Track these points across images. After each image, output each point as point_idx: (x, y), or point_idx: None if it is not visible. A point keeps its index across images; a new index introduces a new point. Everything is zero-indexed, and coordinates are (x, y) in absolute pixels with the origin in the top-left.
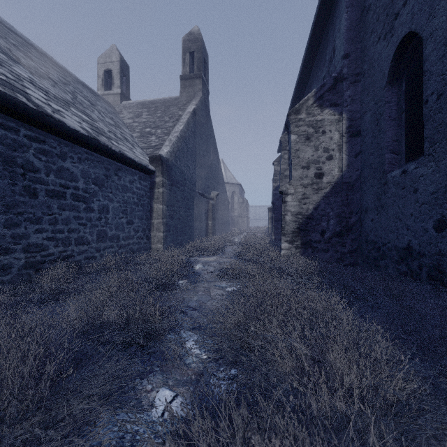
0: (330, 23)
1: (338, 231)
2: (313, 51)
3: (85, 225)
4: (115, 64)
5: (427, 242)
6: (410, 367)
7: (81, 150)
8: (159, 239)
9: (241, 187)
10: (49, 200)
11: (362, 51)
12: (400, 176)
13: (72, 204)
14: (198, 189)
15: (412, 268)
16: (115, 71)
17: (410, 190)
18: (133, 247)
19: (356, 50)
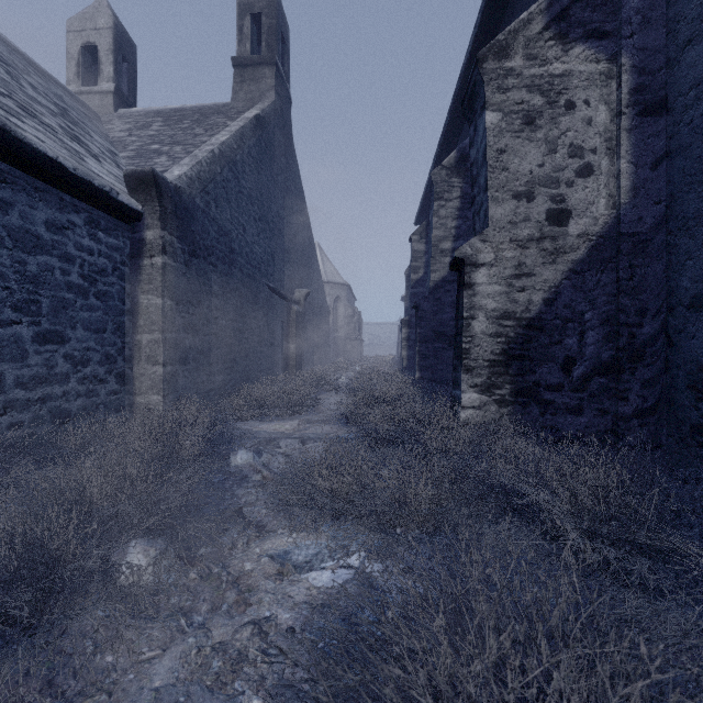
0: None
1: (607, 360)
2: None
3: None
4: (104, 34)
5: None
6: None
7: None
8: (154, 383)
9: (350, 290)
10: None
11: None
12: None
13: None
14: (266, 279)
15: None
16: (104, 48)
17: None
18: (67, 405)
19: None
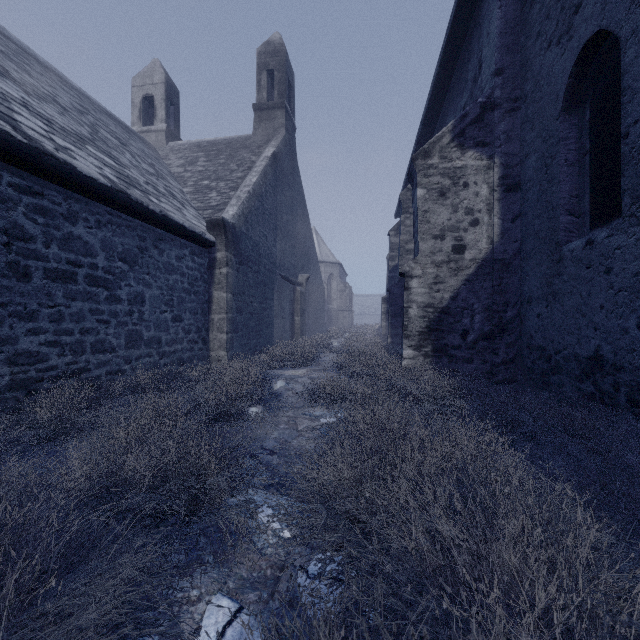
0: (474, 25)
1: (487, 332)
2: (448, 67)
3: (107, 323)
4: (158, 87)
5: (628, 348)
6: (637, 566)
7: (101, 209)
8: (222, 344)
9: (342, 268)
10: (49, 284)
11: (522, 64)
12: (583, 249)
13: (86, 291)
14: (279, 270)
15: (603, 388)
16: (158, 98)
17: (599, 270)
18: (183, 356)
19: (514, 63)
